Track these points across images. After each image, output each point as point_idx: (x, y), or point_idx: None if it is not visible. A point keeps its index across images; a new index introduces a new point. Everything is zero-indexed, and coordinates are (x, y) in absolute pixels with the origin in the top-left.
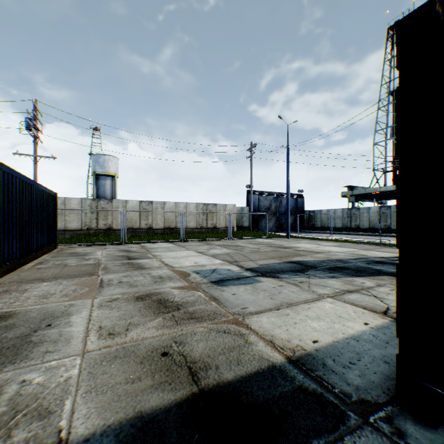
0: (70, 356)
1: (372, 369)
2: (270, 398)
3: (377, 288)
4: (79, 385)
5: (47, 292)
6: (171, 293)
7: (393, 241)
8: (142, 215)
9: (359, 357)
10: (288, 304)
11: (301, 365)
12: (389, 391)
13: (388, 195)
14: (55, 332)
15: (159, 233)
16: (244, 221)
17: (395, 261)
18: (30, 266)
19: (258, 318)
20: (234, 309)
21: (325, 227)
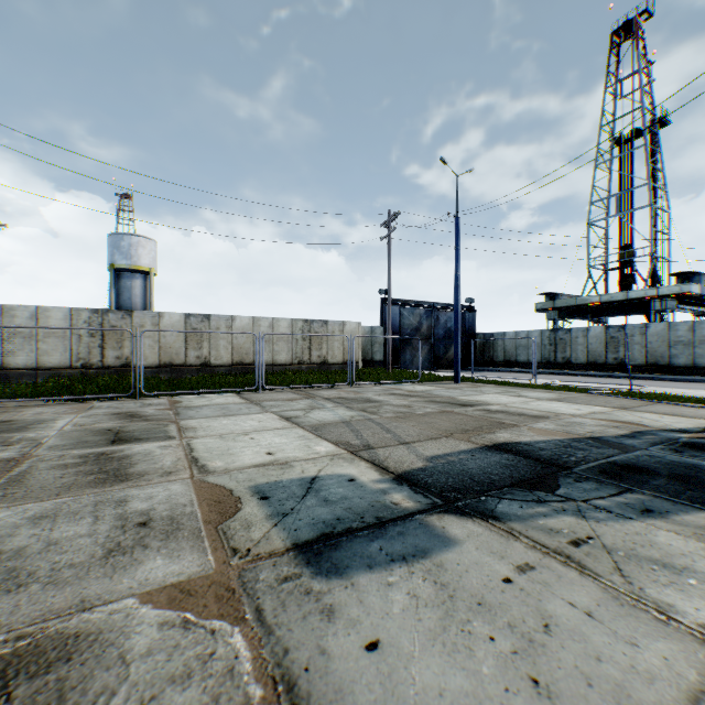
0: None
1: None
2: None
3: None
4: None
5: None
6: (120, 646)
7: (651, 389)
8: (190, 340)
9: None
10: None
11: None
12: None
13: (614, 308)
14: None
15: (220, 373)
16: (376, 352)
17: None
18: None
19: None
20: None
21: (511, 361)
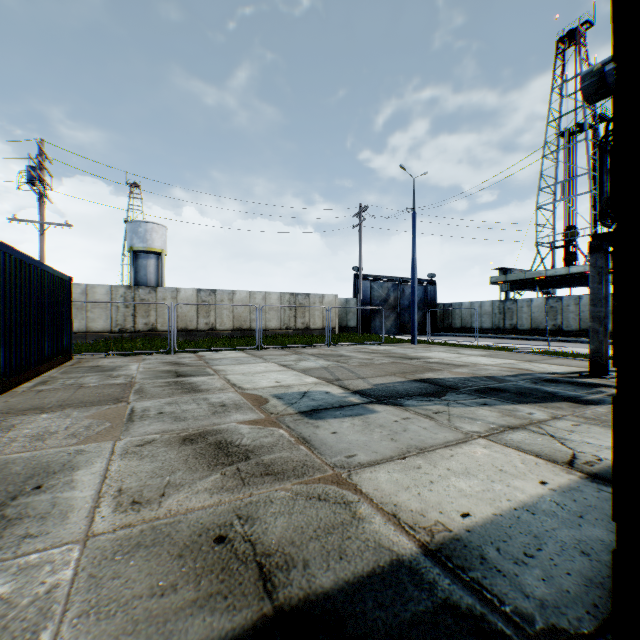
0: (63, 543)
1: (563, 566)
2: (396, 625)
3: (553, 422)
4: (70, 601)
5: (45, 430)
6: (238, 432)
7: (568, 349)
8: (201, 310)
9: (539, 544)
10: (418, 450)
11: (445, 559)
12: (597, 610)
13: (558, 281)
14: (46, 500)
15: (225, 336)
16: (350, 319)
17: (575, 379)
18: (27, 388)
19: (372, 473)
20: (335, 458)
21: (466, 327)
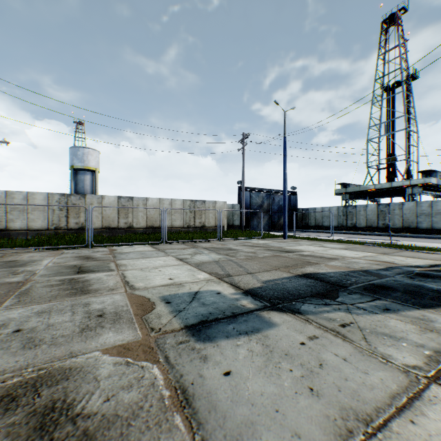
0: None
1: None
2: None
3: None
4: None
5: None
6: (94, 373)
7: (403, 242)
8: (121, 212)
9: None
10: (362, 424)
11: None
12: None
13: (383, 192)
14: None
15: (139, 233)
16: (235, 220)
17: None
18: None
19: None
20: None
21: (319, 225)
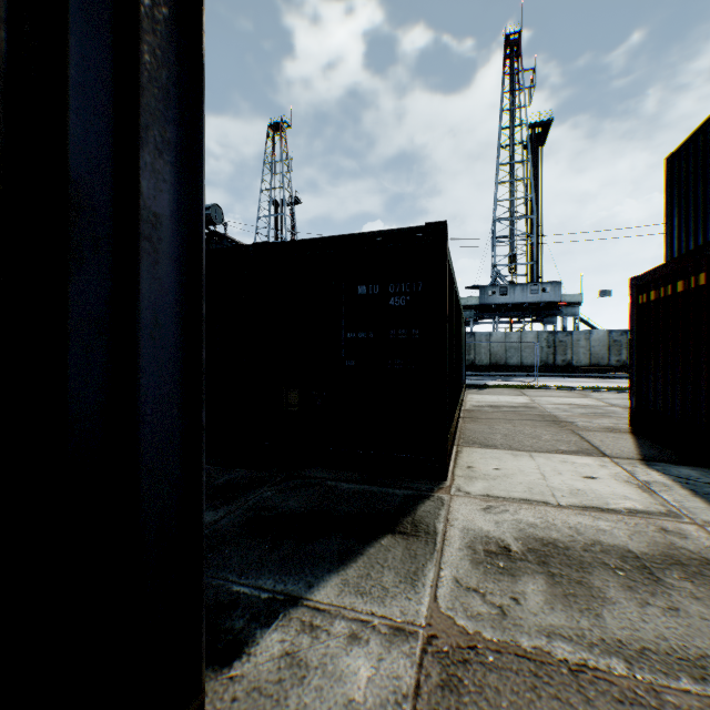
0: None
1: None
2: None
3: None
4: None
5: None
6: None
7: None
8: None
9: None
10: None
11: None
12: None
13: None
14: None
15: None
16: None
17: None
18: None
19: None
20: None
21: None
